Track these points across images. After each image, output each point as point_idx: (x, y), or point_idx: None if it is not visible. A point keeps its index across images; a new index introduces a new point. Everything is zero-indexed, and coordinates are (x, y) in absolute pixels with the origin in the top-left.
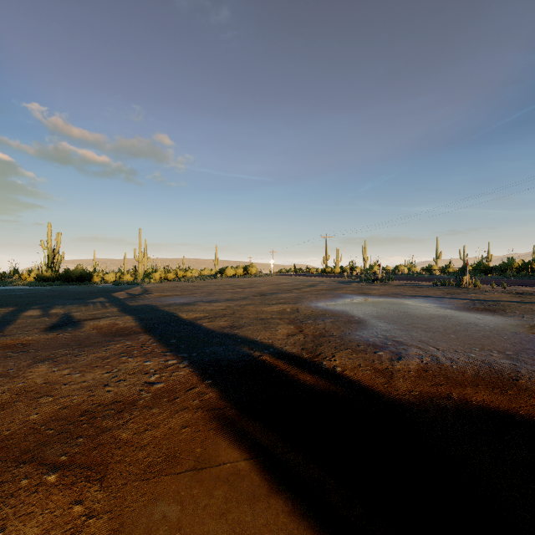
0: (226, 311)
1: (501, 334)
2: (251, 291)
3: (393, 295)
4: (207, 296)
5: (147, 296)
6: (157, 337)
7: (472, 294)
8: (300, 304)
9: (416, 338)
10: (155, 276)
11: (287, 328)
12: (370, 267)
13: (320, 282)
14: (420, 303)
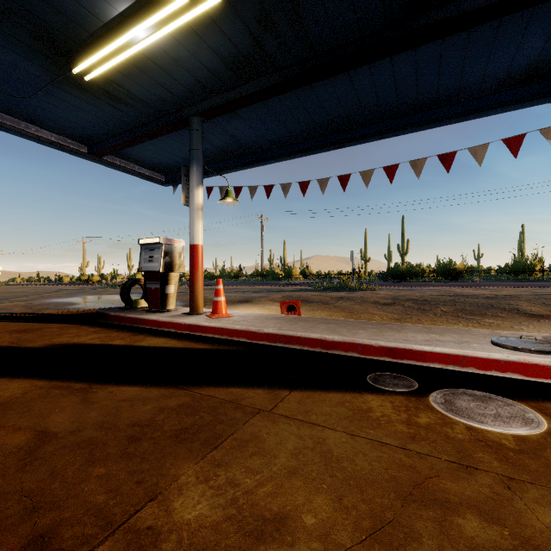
0: None
1: None
2: None
3: (117, 293)
4: None
5: None
6: None
7: None
8: (34, 301)
9: (96, 305)
10: None
11: (21, 308)
12: (133, 275)
13: (66, 289)
14: None
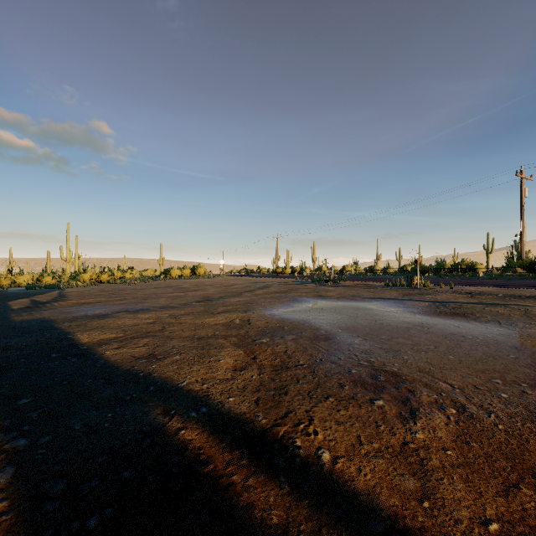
0: (152, 326)
1: (504, 351)
2: (195, 295)
3: (351, 297)
4: (138, 303)
5: (56, 304)
6: (0, 390)
7: (429, 295)
8: (252, 312)
9: (411, 364)
10: (83, 278)
11: (234, 355)
12: (319, 267)
13: (272, 283)
14: (384, 306)
